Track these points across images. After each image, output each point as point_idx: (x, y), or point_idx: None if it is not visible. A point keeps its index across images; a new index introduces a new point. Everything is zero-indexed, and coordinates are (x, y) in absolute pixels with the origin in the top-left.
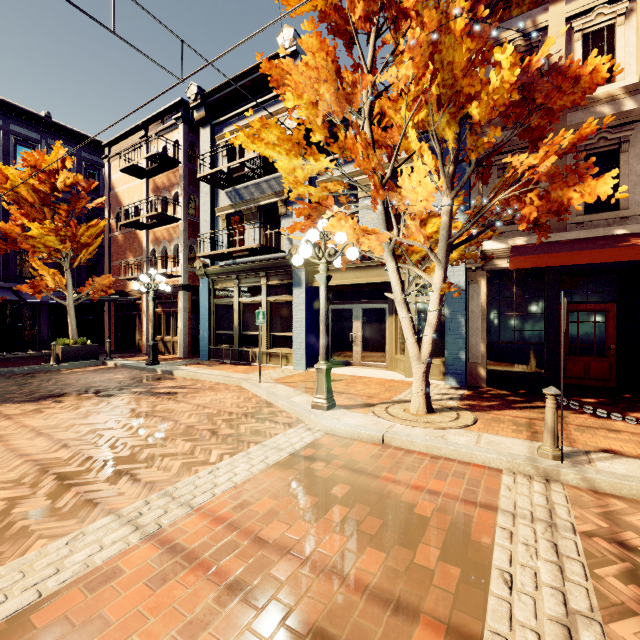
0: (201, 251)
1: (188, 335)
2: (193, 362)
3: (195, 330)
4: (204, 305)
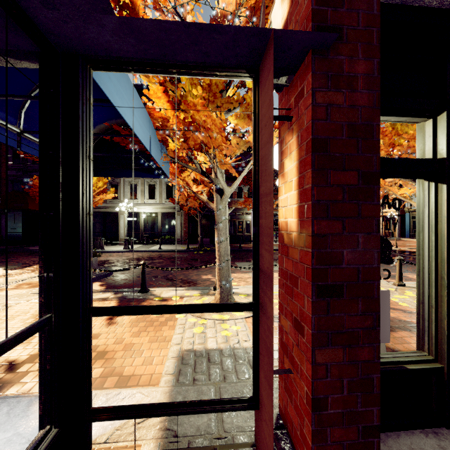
0: (406, 204)
1: (399, 230)
2: (404, 238)
3: (401, 229)
4: (407, 221)
